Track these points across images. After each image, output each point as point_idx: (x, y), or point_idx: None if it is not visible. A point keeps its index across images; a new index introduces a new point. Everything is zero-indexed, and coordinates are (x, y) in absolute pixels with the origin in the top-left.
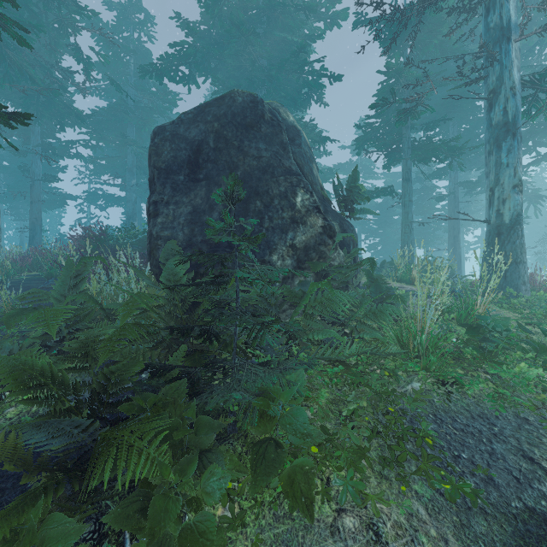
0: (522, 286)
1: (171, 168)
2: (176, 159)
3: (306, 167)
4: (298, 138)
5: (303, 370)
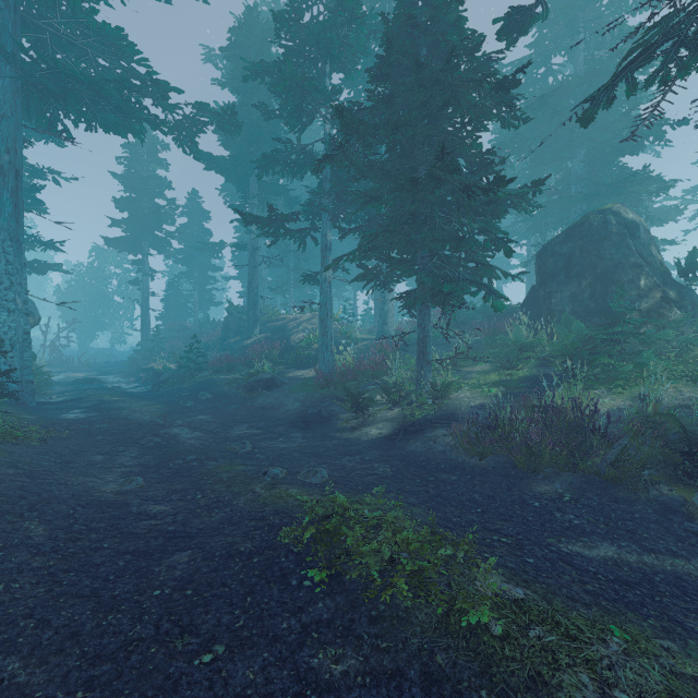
0: None
1: (554, 273)
2: (556, 267)
3: (645, 253)
4: (638, 231)
5: (653, 350)
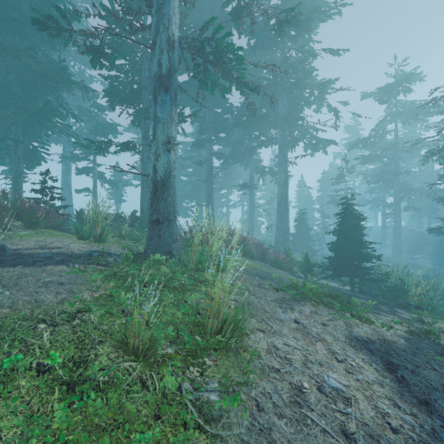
0: (176, 244)
1: None
2: None
3: None
4: None
5: None
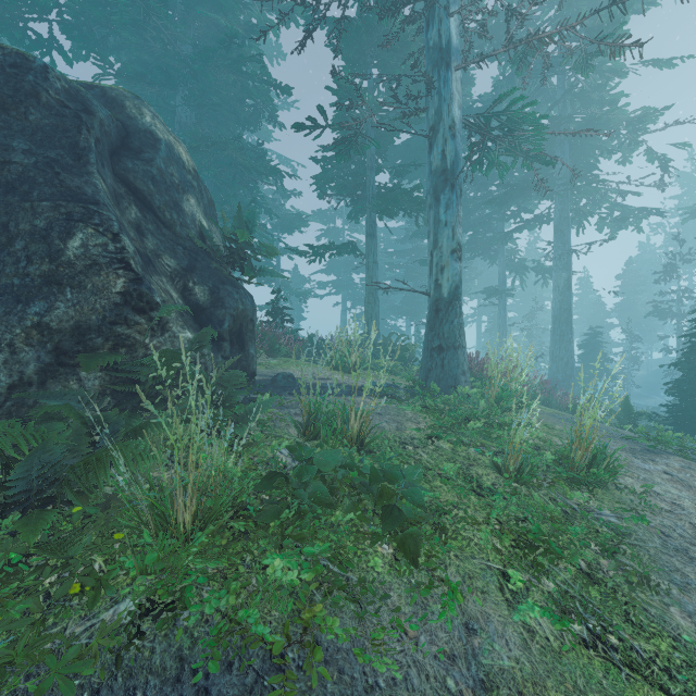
0: (462, 377)
1: None
2: None
3: (160, 197)
4: (152, 149)
5: None
